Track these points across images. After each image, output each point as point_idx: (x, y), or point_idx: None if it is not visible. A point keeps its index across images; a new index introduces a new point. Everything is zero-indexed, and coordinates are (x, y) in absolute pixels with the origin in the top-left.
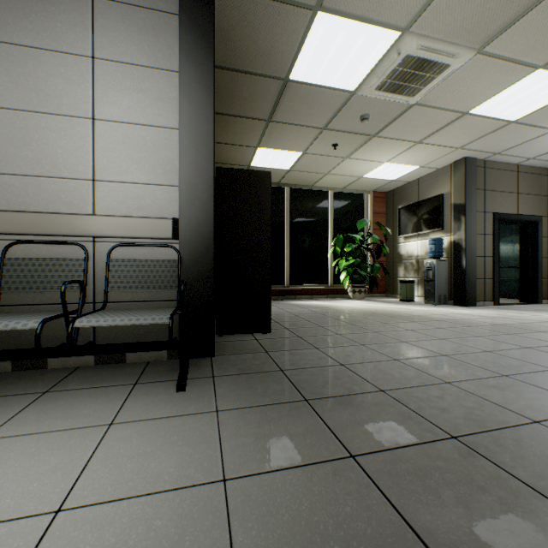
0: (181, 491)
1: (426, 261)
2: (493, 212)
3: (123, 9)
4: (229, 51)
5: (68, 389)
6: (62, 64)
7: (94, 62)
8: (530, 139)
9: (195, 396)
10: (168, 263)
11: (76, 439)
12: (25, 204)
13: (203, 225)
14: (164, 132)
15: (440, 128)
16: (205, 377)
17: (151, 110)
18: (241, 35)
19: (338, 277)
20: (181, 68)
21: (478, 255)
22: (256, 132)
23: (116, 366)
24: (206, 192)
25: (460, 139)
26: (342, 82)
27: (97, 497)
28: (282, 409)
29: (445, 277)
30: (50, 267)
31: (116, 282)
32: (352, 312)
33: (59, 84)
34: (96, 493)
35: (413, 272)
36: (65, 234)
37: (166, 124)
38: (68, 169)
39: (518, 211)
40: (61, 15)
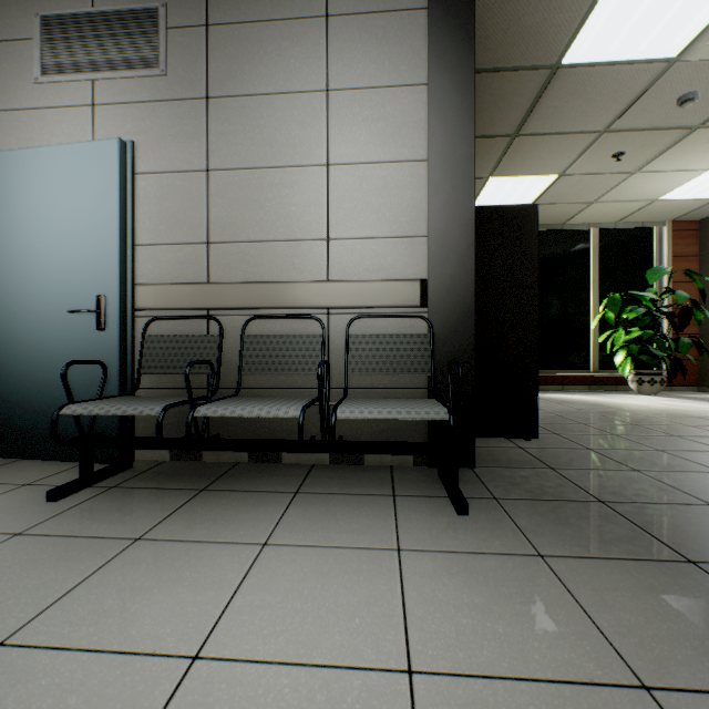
0: (580, 690)
1: None
2: None
3: (360, 22)
4: (476, 45)
5: (317, 492)
6: (295, 106)
7: (328, 96)
8: None
9: (488, 525)
10: (417, 338)
11: (368, 564)
12: (259, 274)
13: (459, 286)
14: (409, 167)
15: None
16: (482, 497)
17: (392, 142)
18: (499, 16)
19: (607, 359)
20: (430, 77)
21: None
22: (491, 155)
23: (354, 467)
24: (464, 240)
25: None
26: (655, 47)
27: (450, 664)
28: (655, 572)
29: None
30: (286, 345)
31: (356, 363)
32: (652, 414)
33: (292, 130)
34: (445, 656)
35: None
36: (299, 306)
37: (411, 156)
38: (301, 230)
39: None
40: (294, 50)
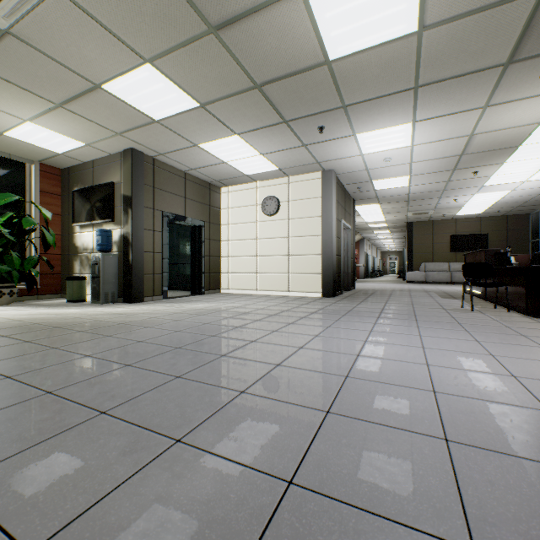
0: None
1: (94, 255)
2: (163, 211)
3: None
4: None
5: None
6: None
7: None
8: (183, 149)
9: None
10: None
11: None
12: None
13: None
14: None
15: (78, 94)
16: None
17: None
18: None
19: None
20: None
21: (147, 251)
22: None
23: None
24: None
25: (114, 122)
26: None
27: None
28: None
29: (115, 273)
30: None
31: None
32: None
33: None
34: None
35: (89, 267)
36: None
37: None
38: None
39: (186, 213)
40: None
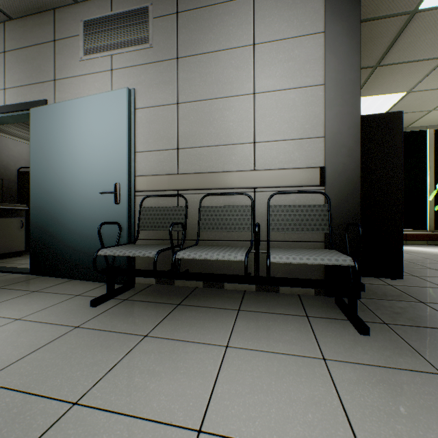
0: None
1: None
2: None
3: None
4: None
5: (252, 310)
6: (233, 57)
7: (254, 48)
8: None
9: (388, 344)
10: (318, 207)
11: (304, 368)
12: (209, 167)
13: (349, 171)
14: (310, 90)
15: None
16: (374, 322)
17: (298, 74)
18: None
19: None
20: (326, 27)
21: None
22: None
23: (273, 294)
24: (352, 138)
25: None
26: None
27: None
28: None
29: None
30: (228, 212)
31: (275, 224)
32: None
33: (230, 73)
34: None
35: None
36: (235, 187)
37: (312, 83)
38: (236, 137)
39: None
40: (231, 20)
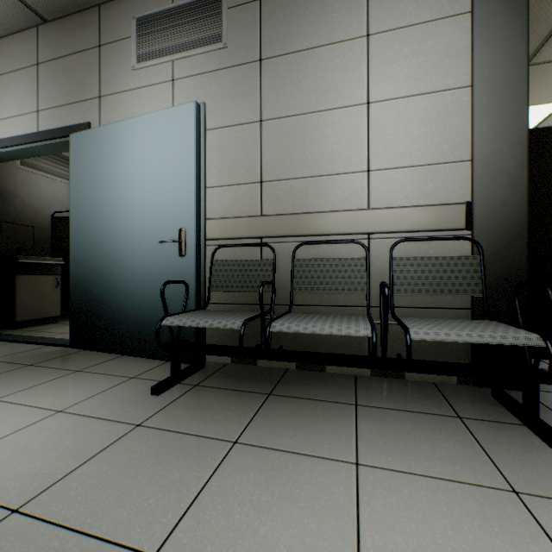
0: None
1: None
2: None
3: None
4: None
5: (376, 405)
6: (337, 55)
7: (368, 41)
8: None
9: None
10: (465, 260)
11: (490, 508)
12: (305, 206)
13: (509, 207)
14: (451, 95)
15: None
16: None
17: (433, 73)
18: None
19: None
20: (476, 4)
21: None
22: None
23: (396, 381)
24: (515, 160)
25: None
26: None
27: None
28: None
29: None
30: (332, 267)
31: (400, 284)
32: None
33: (334, 77)
34: None
35: None
36: (342, 232)
37: (453, 84)
38: (343, 164)
39: None
40: (336, 5)
